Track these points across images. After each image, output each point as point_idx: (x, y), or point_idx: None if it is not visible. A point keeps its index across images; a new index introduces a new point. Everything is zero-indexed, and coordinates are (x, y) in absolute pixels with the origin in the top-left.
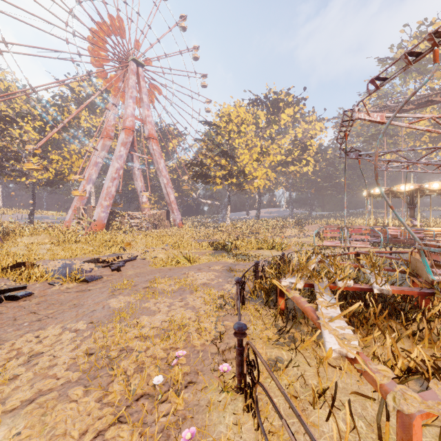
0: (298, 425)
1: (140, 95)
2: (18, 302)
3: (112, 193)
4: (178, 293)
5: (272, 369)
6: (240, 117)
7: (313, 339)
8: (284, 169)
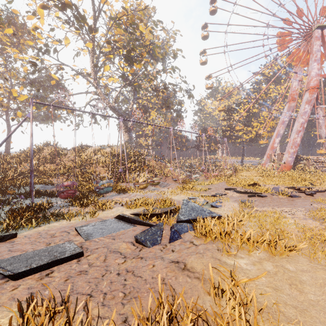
0: None
1: (324, 54)
2: (262, 198)
3: (297, 142)
4: None
5: None
6: None
7: None
8: None
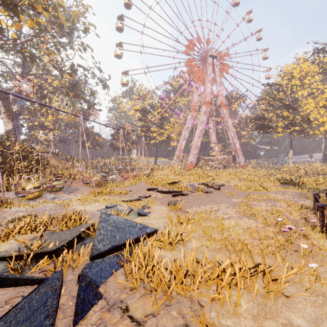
0: None
1: (214, 78)
2: (185, 196)
3: (198, 145)
4: (267, 201)
5: None
6: (303, 72)
7: None
8: None
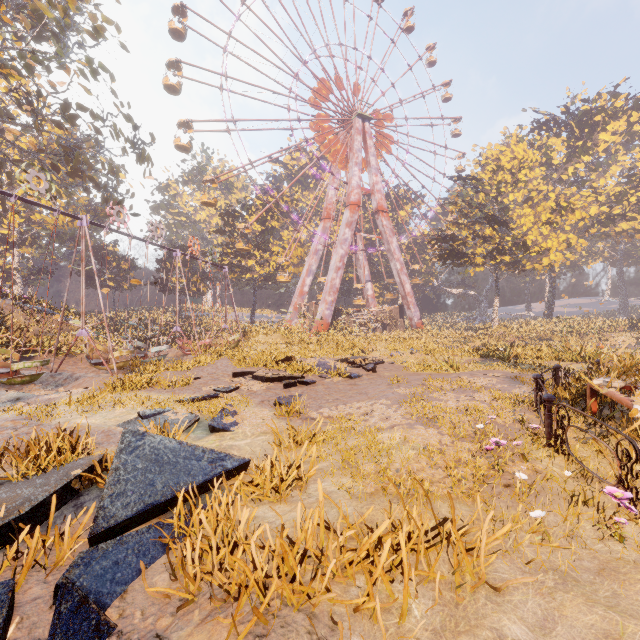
0: (605, 466)
1: (366, 158)
2: (309, 387)
3: (336, 286)
4: (458, 391)
5: (580, 441)
6: (516, 160)
7: (630, 429)
8: (606, 228)
